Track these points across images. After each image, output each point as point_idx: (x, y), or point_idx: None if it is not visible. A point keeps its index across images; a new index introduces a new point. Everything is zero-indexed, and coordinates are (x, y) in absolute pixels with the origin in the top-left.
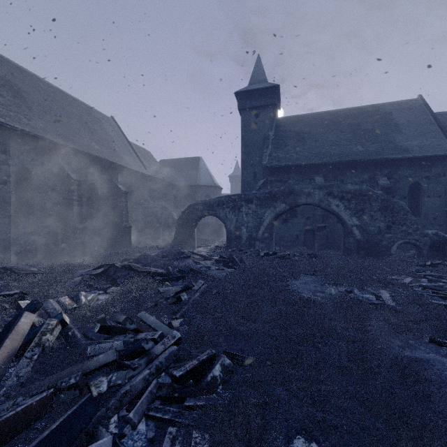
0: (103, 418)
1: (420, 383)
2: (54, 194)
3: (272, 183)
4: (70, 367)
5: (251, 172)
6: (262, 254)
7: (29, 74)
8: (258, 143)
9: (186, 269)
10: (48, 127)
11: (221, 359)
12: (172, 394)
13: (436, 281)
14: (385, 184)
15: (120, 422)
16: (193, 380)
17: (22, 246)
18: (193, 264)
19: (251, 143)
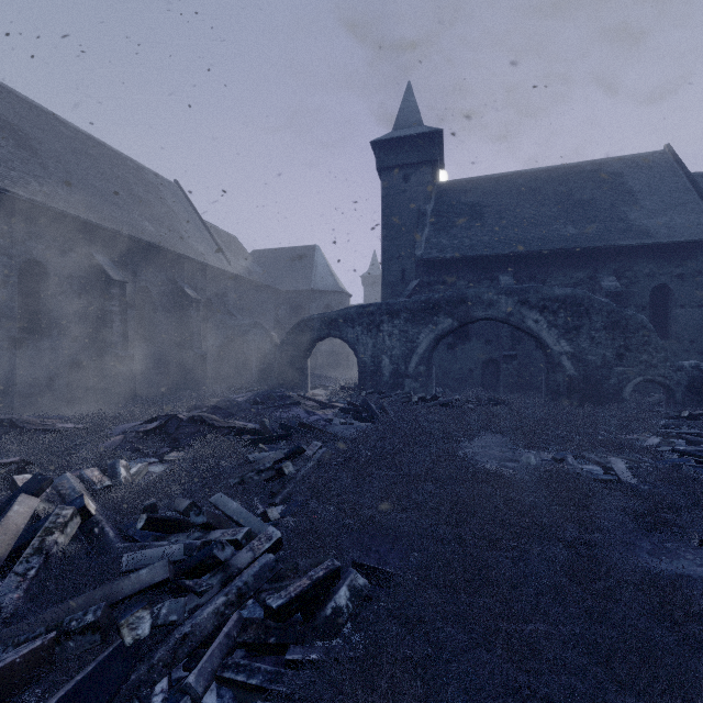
0: (141, 683)
1: (696, 620)
2: (83, 303)
3: (430, 286)
4: (89, 590)
5: (396, 268)
6: (415, 399)
7: (44, 112)
8: (409, 223)
9: (293, 423)
10: (73, 196)
11: (350, 577)
12: (264, 640)
13: (699, 443)
14: (613, 287)
15: (172, 691)
16: (302, 613)
17: (31, 386)
18: (305, 415)
19: (398, 223)
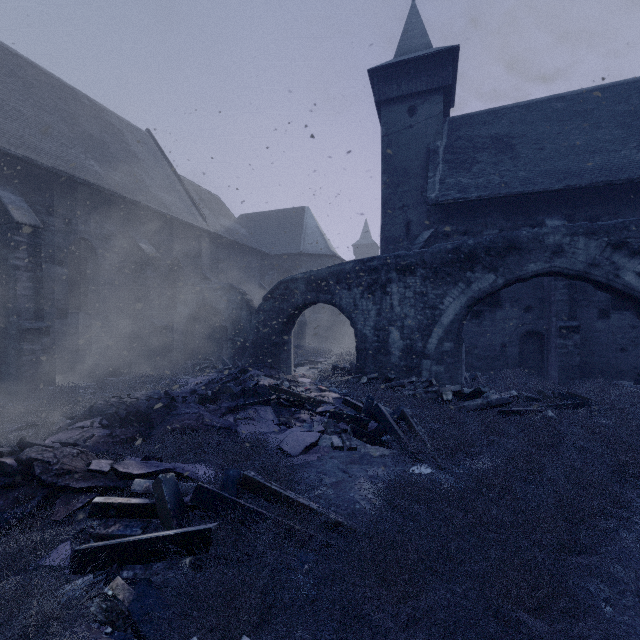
0: None
1: None
2: None
3: (447, 237)
4: None
5: (400, 220)
6: (448, 396)
7: None
8: (415, 164)
9: (233, 475)
10: None
11: None
12: None
13: None
14: None
15: None
16: None
17: None
18: (274, 426)
19: (401, 165)
